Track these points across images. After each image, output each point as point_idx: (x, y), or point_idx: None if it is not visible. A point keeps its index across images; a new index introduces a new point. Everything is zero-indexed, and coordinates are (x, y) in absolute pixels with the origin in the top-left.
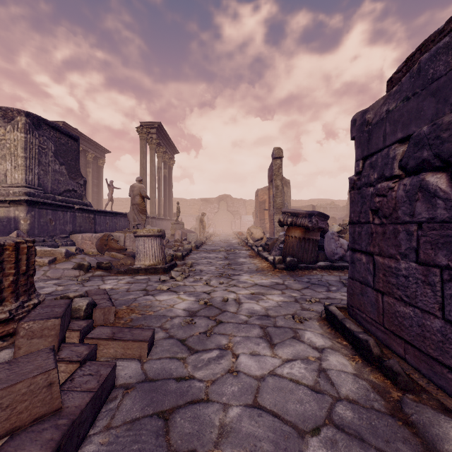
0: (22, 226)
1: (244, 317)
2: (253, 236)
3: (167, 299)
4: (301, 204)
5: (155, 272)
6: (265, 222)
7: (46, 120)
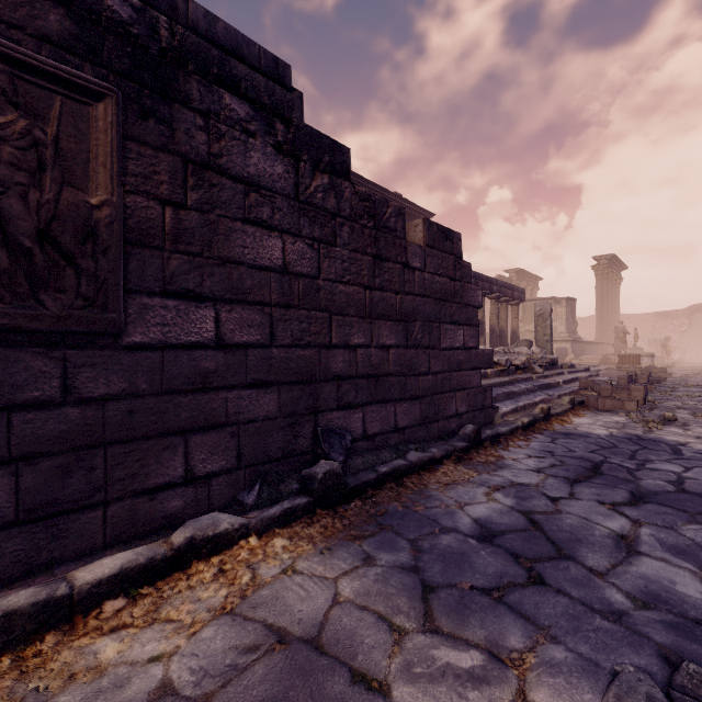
0: (569, 351)
1: (701, 378)
2: None
3: None
4: None
5: None
6: None
7: (569, 297)
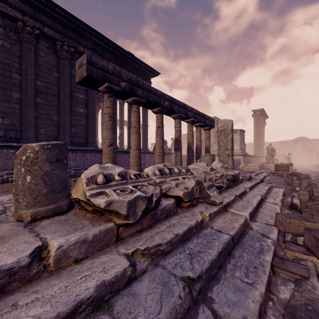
0: (241, 161)
1: None
2: None
3: None
4: None
5: None
6: None
7: (241, 129)
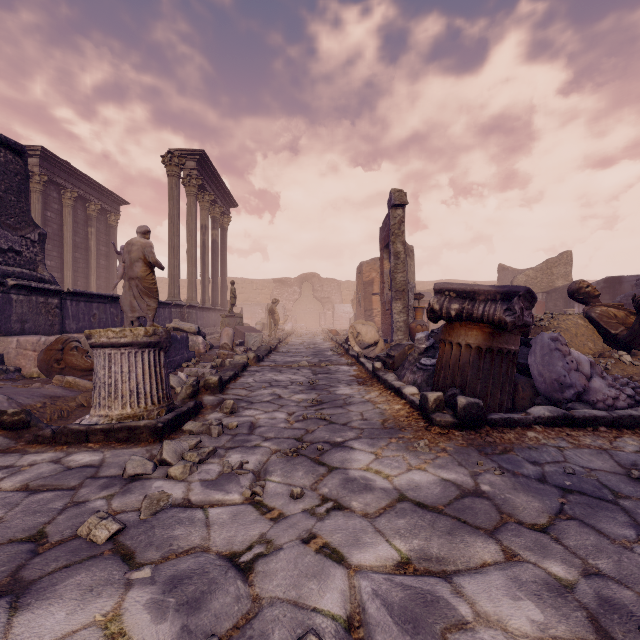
0: None
1: None
2: (361, 338)
3: (56, 638)
4: (423, 288)
5: (131, 438)
6: (374, 315)
7: None
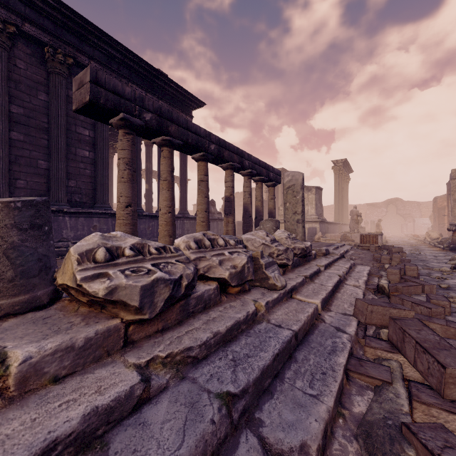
0: (317, 230)
1: (427, 255)
2: (431, 236)
3: None
4: None
5: None
6: (445, 226)
7: (317, 186)
